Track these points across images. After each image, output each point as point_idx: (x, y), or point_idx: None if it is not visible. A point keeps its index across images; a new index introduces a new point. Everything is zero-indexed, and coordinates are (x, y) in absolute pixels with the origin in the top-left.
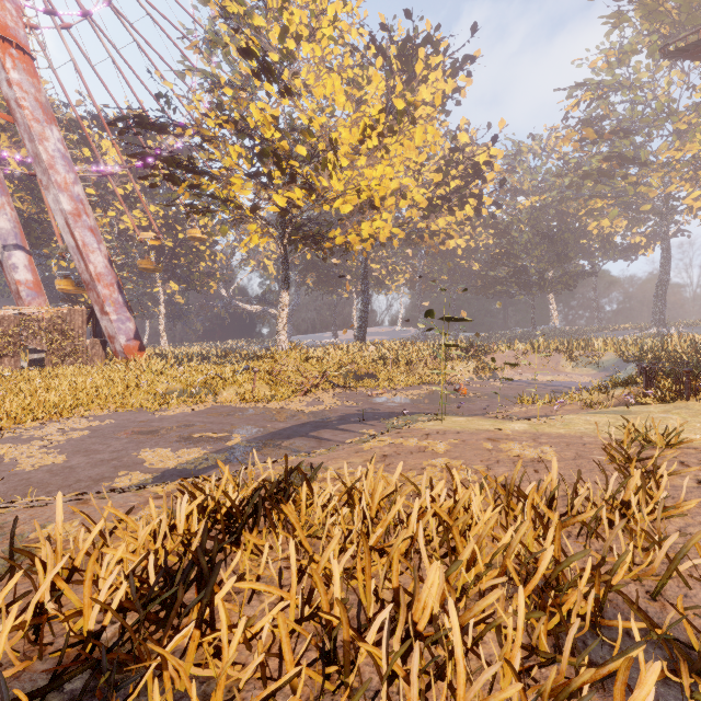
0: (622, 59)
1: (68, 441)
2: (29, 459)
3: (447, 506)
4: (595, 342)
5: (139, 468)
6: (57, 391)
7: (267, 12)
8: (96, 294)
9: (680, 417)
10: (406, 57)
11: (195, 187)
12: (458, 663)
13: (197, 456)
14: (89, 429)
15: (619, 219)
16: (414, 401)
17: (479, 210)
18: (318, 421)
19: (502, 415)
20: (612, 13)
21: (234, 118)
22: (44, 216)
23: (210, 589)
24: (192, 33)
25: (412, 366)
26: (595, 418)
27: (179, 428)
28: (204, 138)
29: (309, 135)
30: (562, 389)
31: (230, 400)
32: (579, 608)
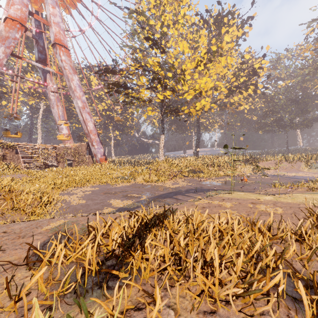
0: None
1: (85, 195)
2: (74, 201)
3: (225, 227)
4: None
5: (110, 206)
6: (78, 176)
7: (155, 17)
8: (90, 138)
9: None
10: (218, 23)
11: (126, 94)
12: (217, 267)
13: (130, 203)
14: (91, 191)
15: None
16: (220, 184)
17: (255, 91)
18: (176, 191)
19: (262, 192)
20: None
21: (142, 65)
22: (70, 107)
23: (144, 241)
24: (125, 31)
25: (220, 167)
26: (310, 196)
27: (122, 192)
28: (130, 74)
29: (173, 68)
30: (300, 180)
31: (140, 181)
32: (269, 264)
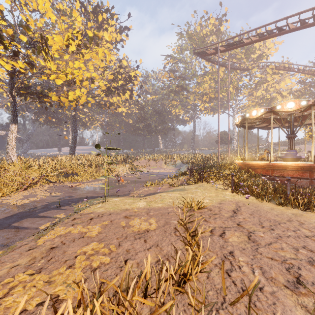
0: (182, 51)
1: None
2: None
3: None
4: (174, 156)
5: None
6: None
7: None
8: None
9: (201, 191)
10: (97, 14)
11: None
12: None
13: None
14: None
15: (181, 110)
16: (96, 188)
17: (131, 97)
18: (25, 211)
19: (137, 194)
20: (179, 33)
21: None
22: None
23: None
24: None
25: (99, 168)
26: (173, 195)
27: None
28: None
29: (27, 29)
30: (162, 176)
31: None
32: None
